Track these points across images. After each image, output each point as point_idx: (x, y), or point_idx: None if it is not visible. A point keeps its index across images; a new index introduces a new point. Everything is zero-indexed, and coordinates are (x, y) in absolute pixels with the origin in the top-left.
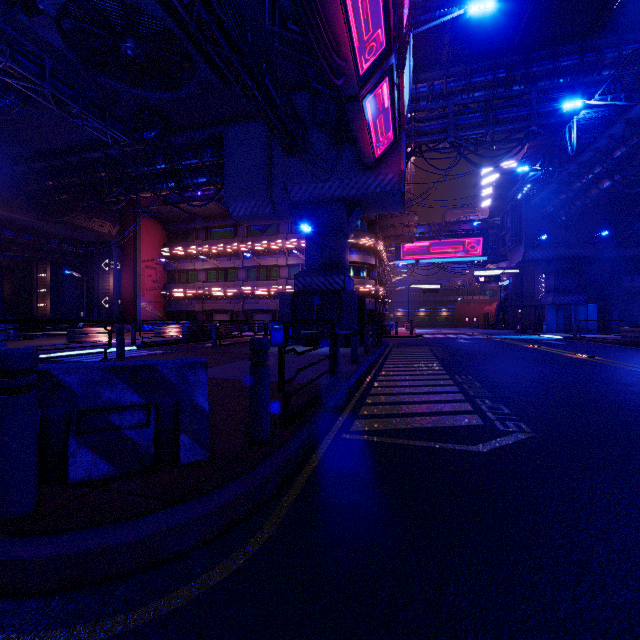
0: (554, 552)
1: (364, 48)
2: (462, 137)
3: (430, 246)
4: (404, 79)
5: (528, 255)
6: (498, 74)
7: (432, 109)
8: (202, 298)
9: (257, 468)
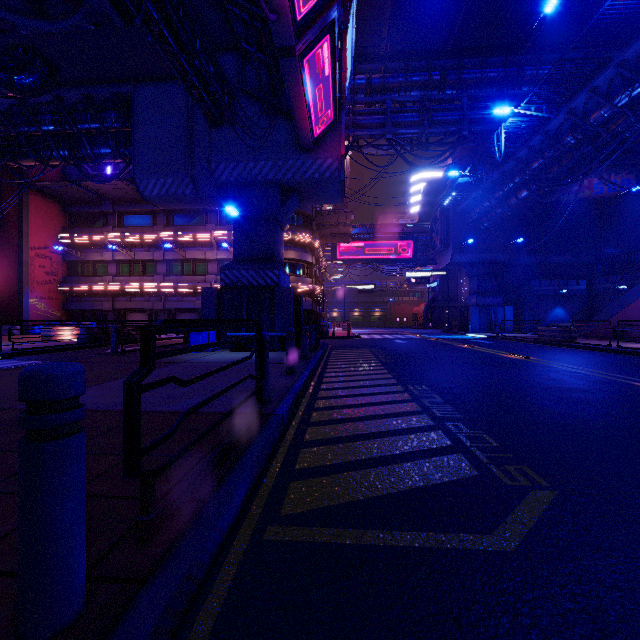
0: None
1: None
2: (399, 135)
3: (365, 247)
4: (347, 43)
5: (455, 258)
6: (433, 76)
7: (370, 103)
8: (113, 294)
9: None
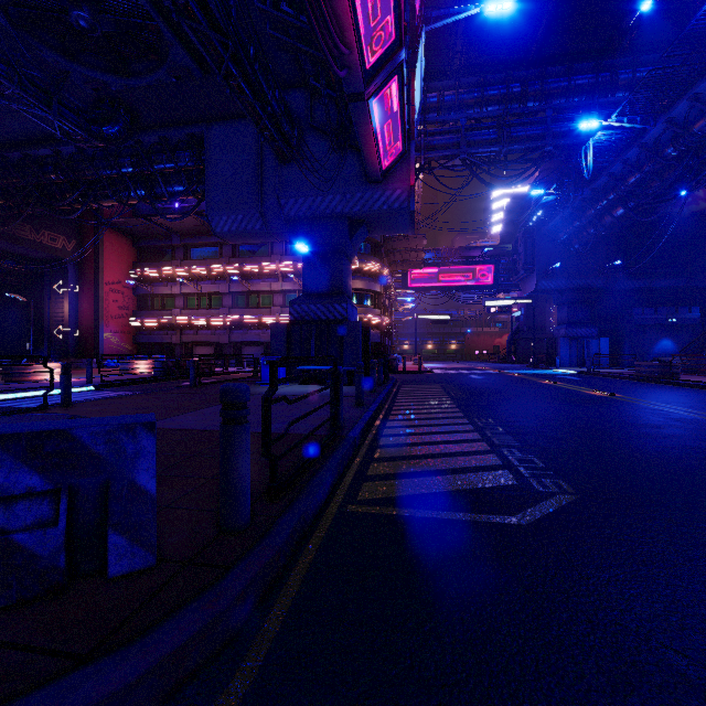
0: (656, 698)
1: (371, 36)
2: (475, 154)
3: (439, 273)
4: (415, 80)
5: (541, 285)
6: (512, 88)
7: (443, 122)
8: (180, 328)
9: (226, 577)
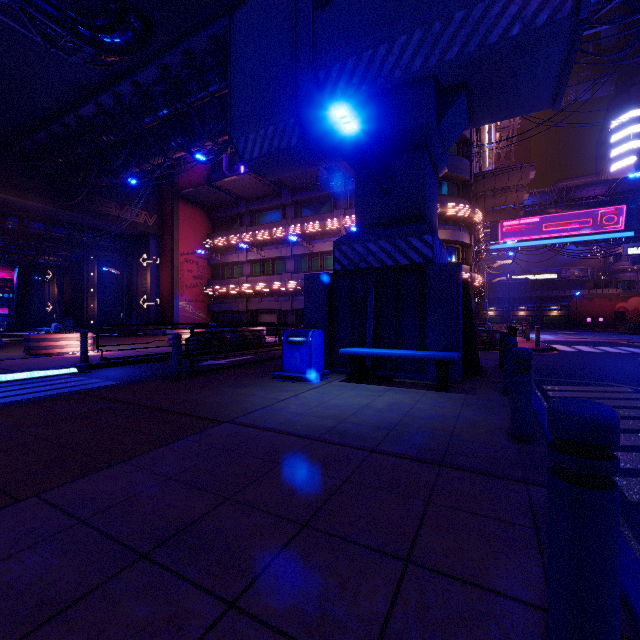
0: None
1: None
2: None
3: (541, 223)
4: None
5: None
6: None
7: None
8: (246, 295)
9: None
